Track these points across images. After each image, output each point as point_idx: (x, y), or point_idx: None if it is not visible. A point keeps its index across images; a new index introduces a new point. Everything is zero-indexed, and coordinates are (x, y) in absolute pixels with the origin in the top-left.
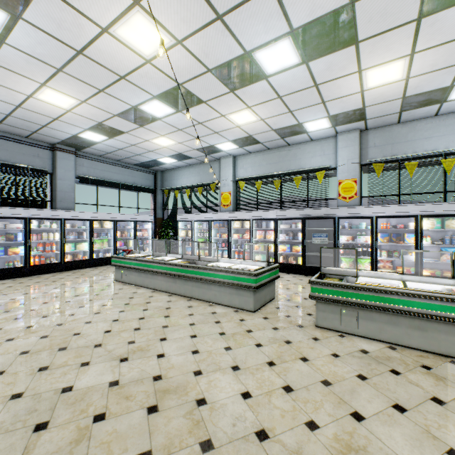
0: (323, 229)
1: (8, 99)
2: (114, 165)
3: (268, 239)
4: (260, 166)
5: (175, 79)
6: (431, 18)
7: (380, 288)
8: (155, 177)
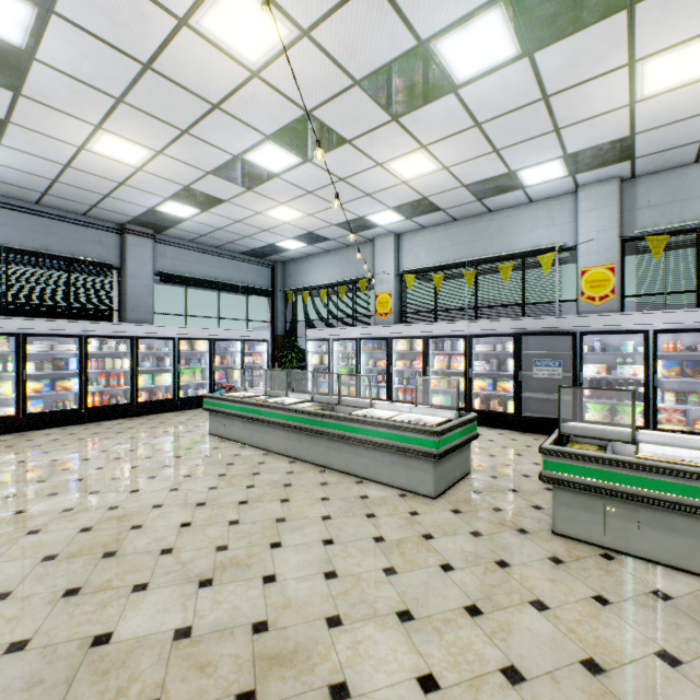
0: (551, 354)
1: (51, 155)
2: (212, 254)
3: (454, 369)
4: (440, 248)
5: (299, 104)
6: None
7: (692, 470)
8: (273, 272)
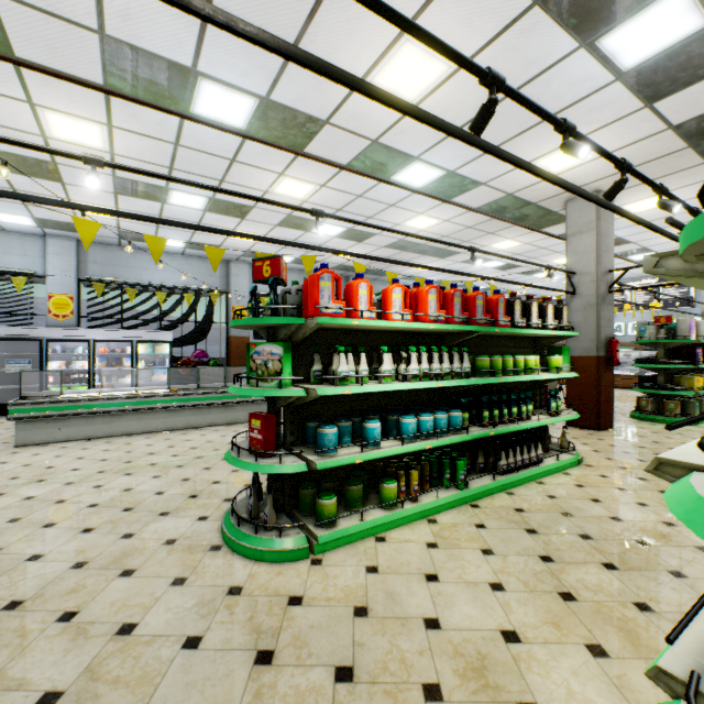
0: (25, 354)
1: None
2: None
3: None
4: None
5: None
6: (126, 197)
7: (81, 399)
8: None
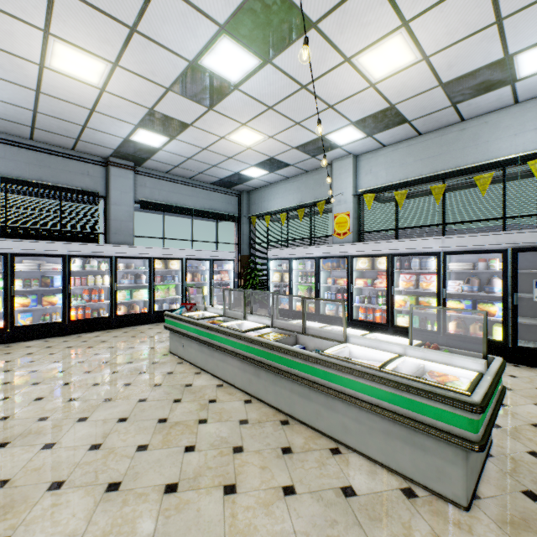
0: None
1: (19, 79)
2: (186, 184)
3: (424, 289)
4: (402, 165)
5: None
6: None
7: None
8: (239, 200)
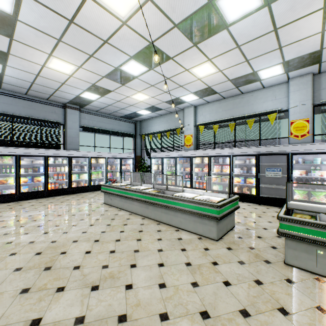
0: (275, 164)
1: (30, 70)
2: (106, 117)
3: (224, 172)
4: (217, 112)
5: (147, 39)
6: None
7: None
8: (135, 125)
